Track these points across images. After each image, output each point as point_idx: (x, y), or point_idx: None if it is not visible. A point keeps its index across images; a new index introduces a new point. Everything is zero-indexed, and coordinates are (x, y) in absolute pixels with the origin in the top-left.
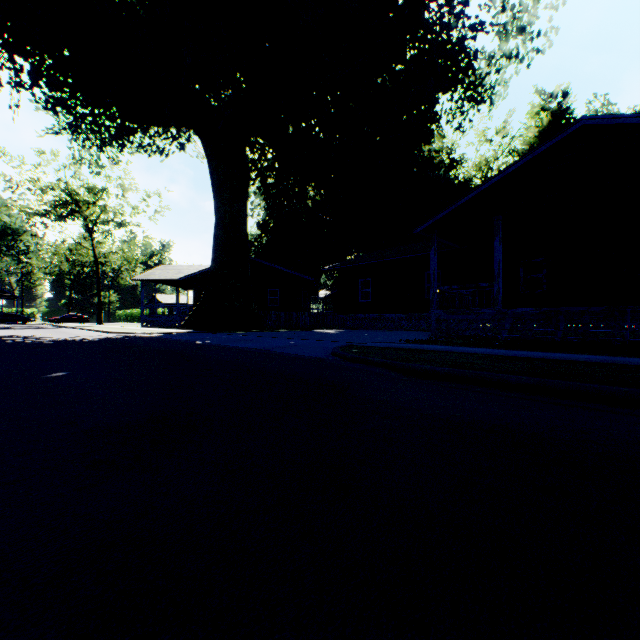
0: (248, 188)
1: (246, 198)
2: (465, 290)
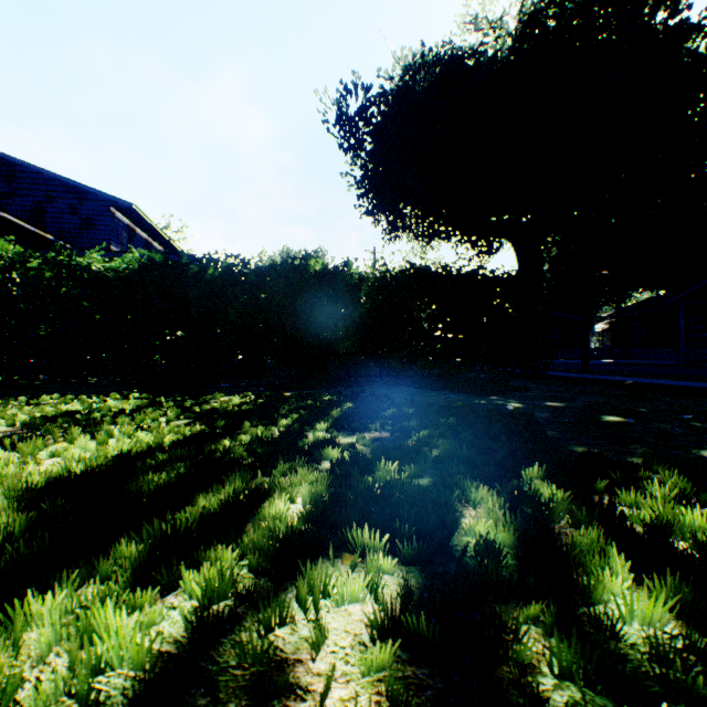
0: (543, 270)
1: (541, 277)
2: (701, 336)
